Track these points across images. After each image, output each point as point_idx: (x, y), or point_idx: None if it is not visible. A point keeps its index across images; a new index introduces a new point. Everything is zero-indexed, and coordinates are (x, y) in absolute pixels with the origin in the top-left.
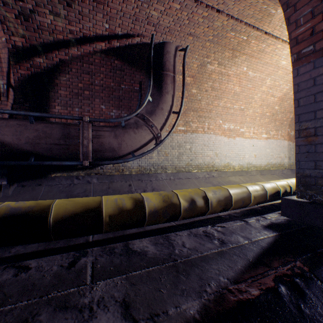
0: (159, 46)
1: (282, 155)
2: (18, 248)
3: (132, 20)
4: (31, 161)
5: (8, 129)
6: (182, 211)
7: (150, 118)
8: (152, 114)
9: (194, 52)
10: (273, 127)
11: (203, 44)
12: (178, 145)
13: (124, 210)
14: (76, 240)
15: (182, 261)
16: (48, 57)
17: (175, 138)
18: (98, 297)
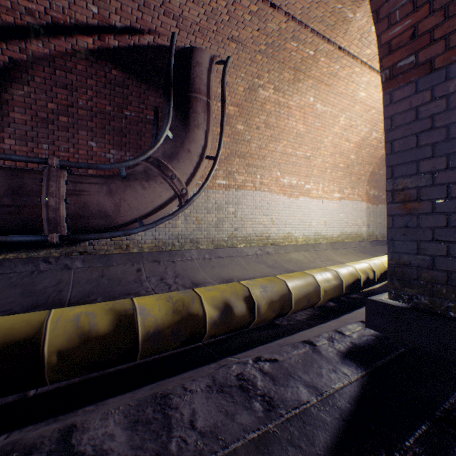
0: (185, 52)
1: (360, 222)
2: None
3: (139, 5)
4: None
5: None
6: (209, 327)
7: (170, 165)
8: (173, 158)
9: (239, 68)
10: (348, 184)
11: (252, 57)
12: (217, 207)
13: (93, 336)
14: None
15: None
16: None
17: (213, 197)
18: None
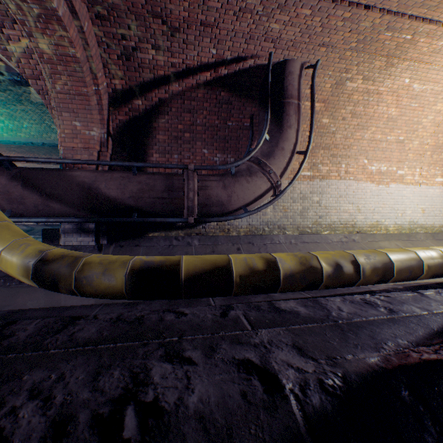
0: (279, 66)
1: None
2: (142, 306)
3: (246, 39)
4: (134, 218)
5: (113, 182)
6: (325, 278)
7: (267, 162)
8: (270, 156)
9: (327, 68)
10: None
11: (340, 55)
12: (302, 197)
13: (256, 270)
14: (198, 304)
15: (345, 323)
16: (147, 98)
17: (298, 187)
18: (266, 340)
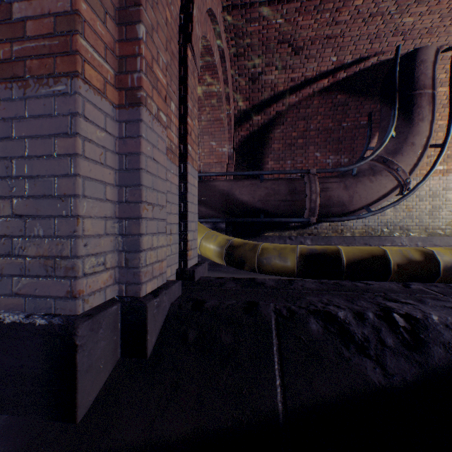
0: (407, 57)
1: None
2: None
3: (370, 40)
4: (262, 218)
5: (245, 189)
6: None
7: (393, 160)
8: (396, 153)
9: None
10: None
11: None
12: (431, 194)
13: (413, 261)
14: None
15: None
16: (265, 113)
17: (425, 184)
18: None
